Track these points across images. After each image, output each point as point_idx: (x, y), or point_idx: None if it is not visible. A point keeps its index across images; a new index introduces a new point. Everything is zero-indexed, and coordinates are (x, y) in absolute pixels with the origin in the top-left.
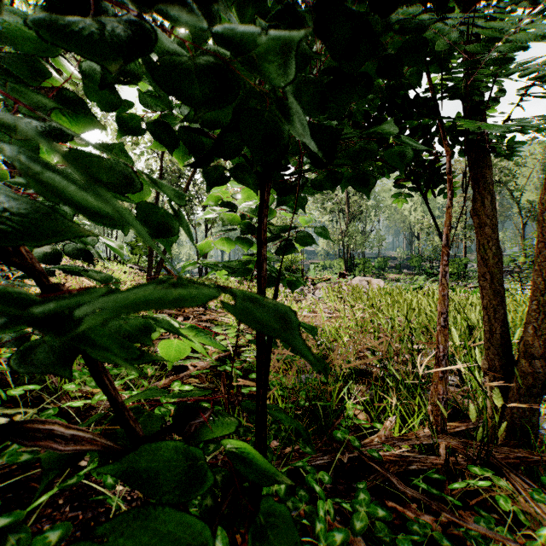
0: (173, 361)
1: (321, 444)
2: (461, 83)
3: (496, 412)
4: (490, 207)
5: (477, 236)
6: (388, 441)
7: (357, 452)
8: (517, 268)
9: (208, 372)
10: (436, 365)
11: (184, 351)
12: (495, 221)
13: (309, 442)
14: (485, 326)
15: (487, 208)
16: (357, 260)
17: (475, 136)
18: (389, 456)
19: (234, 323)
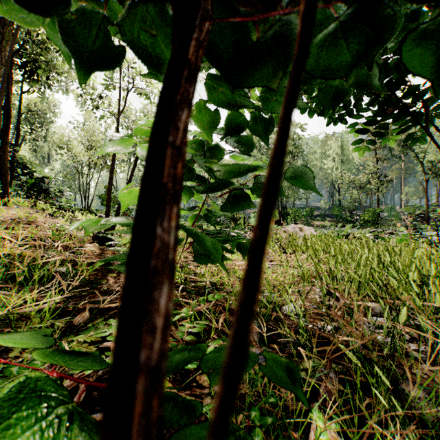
0: None
1: None
2: None
3: None
4: None
5: None
6: None
7: None
8: (434, 218)
9: None
10: None
11: None
12: None
13: None
14: None
15: None
16: (289, 210)
17: None
18: None
19: (181, 273)
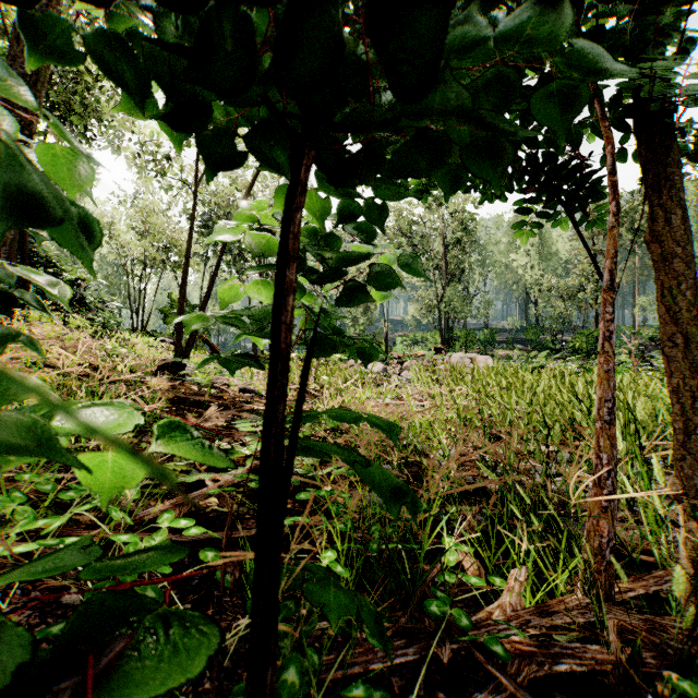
0: (110, 493)
1: (404, 618)
2: (631, 28)
3: (696, 566)
4: (682, 227)
5: (658, 275)
6: (517, 617)
7: (466, 641)
8: None
9: (240, 487)
10: (596, 487)
11: (132, 473)
12: (690, 249)
13: (378, 641)
14: (676, 421)
15: (676, 229)
16: (456, 332)
17: (662, 105)
18: (519, 644)
19: None
